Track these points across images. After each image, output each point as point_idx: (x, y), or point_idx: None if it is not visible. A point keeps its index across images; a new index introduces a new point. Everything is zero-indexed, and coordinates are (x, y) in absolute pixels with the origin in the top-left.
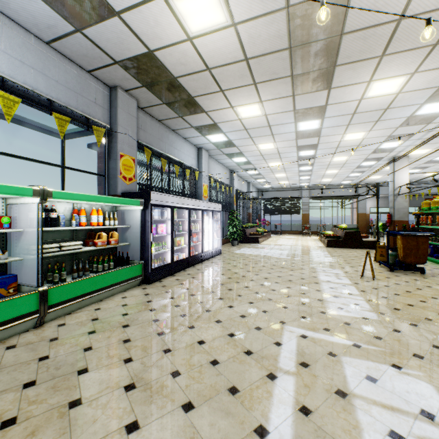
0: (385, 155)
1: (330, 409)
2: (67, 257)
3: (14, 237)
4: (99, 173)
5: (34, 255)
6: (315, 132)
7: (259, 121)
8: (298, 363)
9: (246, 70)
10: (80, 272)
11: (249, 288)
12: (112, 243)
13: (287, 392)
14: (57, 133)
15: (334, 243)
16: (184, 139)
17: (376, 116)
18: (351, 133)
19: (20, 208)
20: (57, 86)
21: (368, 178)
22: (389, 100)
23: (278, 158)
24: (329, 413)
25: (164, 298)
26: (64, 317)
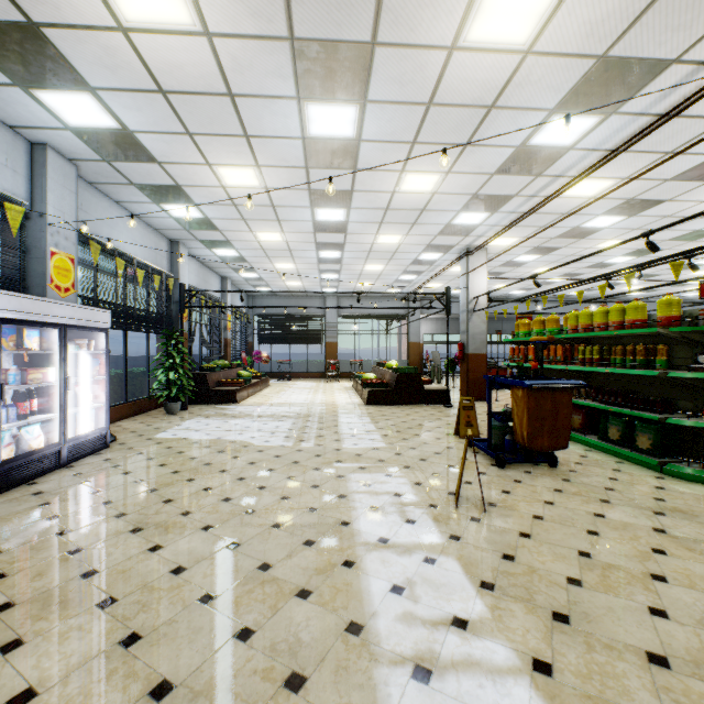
0: (458, 241)
1: None
2: None
3: None
4: None
5: None
6: (346, 150)
7: (195, 60)
8: None
9: None
10: None
11: None
12: None
13: None
14: None
15: (380, 397)
16: None
17: (468, 130)
18: (416, 172)
19: None
20: None
21: (424, 285)
22: (503, 75)
23: (275, 221)
24: None
25: None
26: None
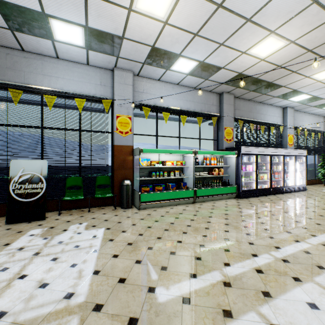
0: None
1: (324, 257)
2: (201, 179)
3: (185, 169)
4: (214, 139)
5: (191, 176)
6: None
7: None
8: (320, 243)
9: (312, 55)
10: (206, 186)
11: (315, 212)
12: (220, 174)
13: (301, 246)
14: (196, 122)
15: None
16: (269, 105)
17: None
18: None
19: (186, 158)
20: (197, 104)
21: None
22: None
23: None
24: (321, 257)
25: (247, 205)
26: (201, 202)
